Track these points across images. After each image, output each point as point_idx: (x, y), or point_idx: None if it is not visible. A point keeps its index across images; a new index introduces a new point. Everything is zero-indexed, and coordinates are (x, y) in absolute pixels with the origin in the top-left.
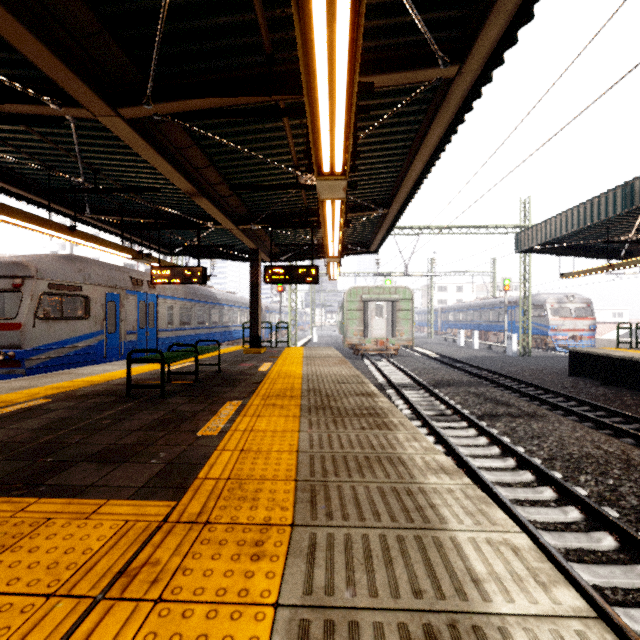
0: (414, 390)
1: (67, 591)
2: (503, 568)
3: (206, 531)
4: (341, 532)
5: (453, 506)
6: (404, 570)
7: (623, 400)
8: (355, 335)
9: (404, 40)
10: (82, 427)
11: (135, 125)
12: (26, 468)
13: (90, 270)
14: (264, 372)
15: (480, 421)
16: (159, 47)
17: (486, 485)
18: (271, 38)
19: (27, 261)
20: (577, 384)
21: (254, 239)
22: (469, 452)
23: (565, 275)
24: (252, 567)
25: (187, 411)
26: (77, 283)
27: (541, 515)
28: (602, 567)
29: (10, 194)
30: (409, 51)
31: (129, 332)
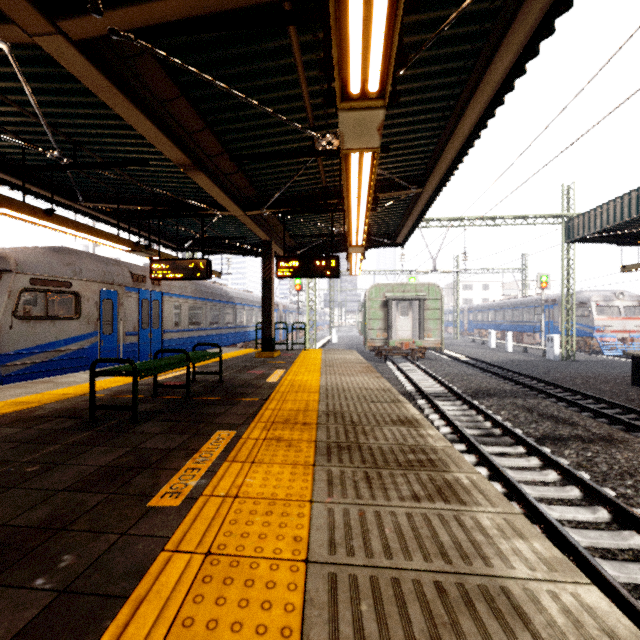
0: (449, 400)
1: None
2: None
3: None
4: None
5: None
6: None
7: None
8: (378, 336)
9: None
10: None
11: (95, 59)
12: None
13: (81, 264)
14: (274, 383)
15: (540, 445)
16: None
17: (587, 561)
18: None
19: (6, 253)
20: None
21: (267, 230)
22: (539, 494)
23: (628, 267)
24: None
25: (155, 449)
26: (65, 278)
27: None
28: None
29: None
30: None
31: (129, 333)
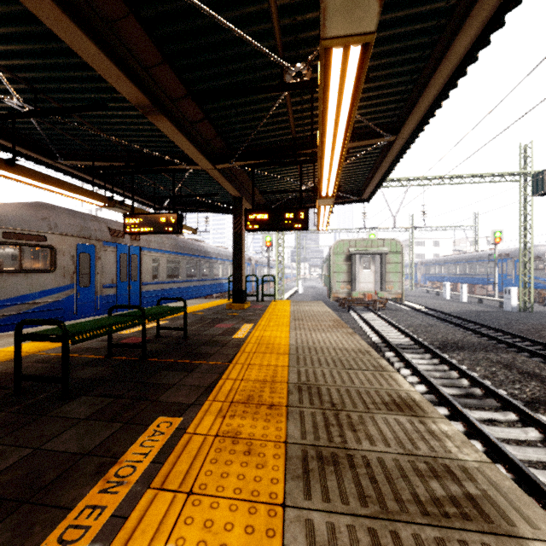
0: (417, 353)
1: None
2: None
3: None
4: None
5: None
6: None
7: None
8: (342, 288)
9: None
10: None
11: None
12: None
13: (57, 218)
14: (240, 340)
15: (533, 411)
16: None
17: None
18: None
19: None
20: None
21: (237, 186)
22: None
23: None
24: None
25: (62, 453)
26: (40, 232)
27: None
28: None
29: None
30: None
31: (107, 286)
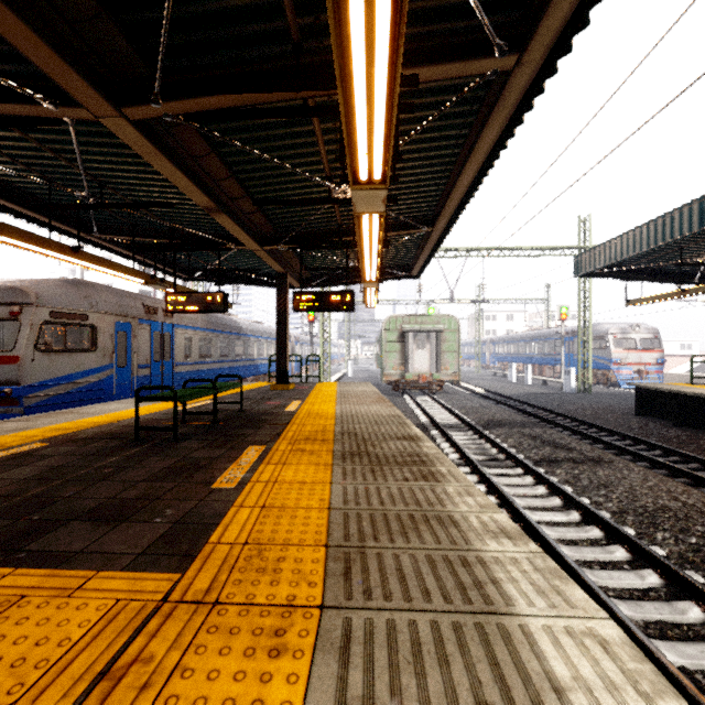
0: (461, 431)
1: (31, 701)
2: (591, 670)
3: (214, 614)
4: (382, 617)
5: (520, 581)
6: (464, 672)
7: (699, 443)
8: (395, 369)
9: (454, 26)
10: (79, 477)
11: (143, 129)
12: (6, 528)
13: (97, 296)
14: (292, 411)
15: (537, 467)
16: (167, 32)
17: (548, 544)
18: (299, 23)
19: (26, 286)
20: (646, 425)
21: (282, 262)
22: (526, 504)
23: (632, 302)
24: (270, 667)
25: (202, 458)
26: (83, 311)
27: (613, 580)
28: (690, 645)
29: (7, 211)
30: (460, 38)
31: (142, 366)
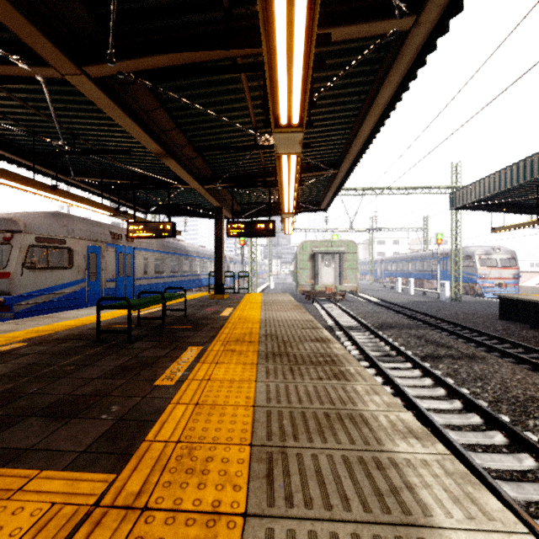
0: (360, 332)
1: None
2: None
3: (142, 522)
4: (304, 528)
5: (434, 487)
6: None
7: None
8: (307, 282)
9: None
10: (45, 374)
11: (103, 86)
12: None
13: (73, 225)
14: (226, 317)
15: (423, 362)
16: None
17: (438, 429)
18: None
19: (16, 217)
20: (508, 327)
21: (218, 198)
22: (416, 393)
23: (496, 229)
24: None
25: (149, 357)
26: (61, 237)
27: (495, 462)
28: None
29: (2, 158)
30: (365, 3)
31: (109, 280)
